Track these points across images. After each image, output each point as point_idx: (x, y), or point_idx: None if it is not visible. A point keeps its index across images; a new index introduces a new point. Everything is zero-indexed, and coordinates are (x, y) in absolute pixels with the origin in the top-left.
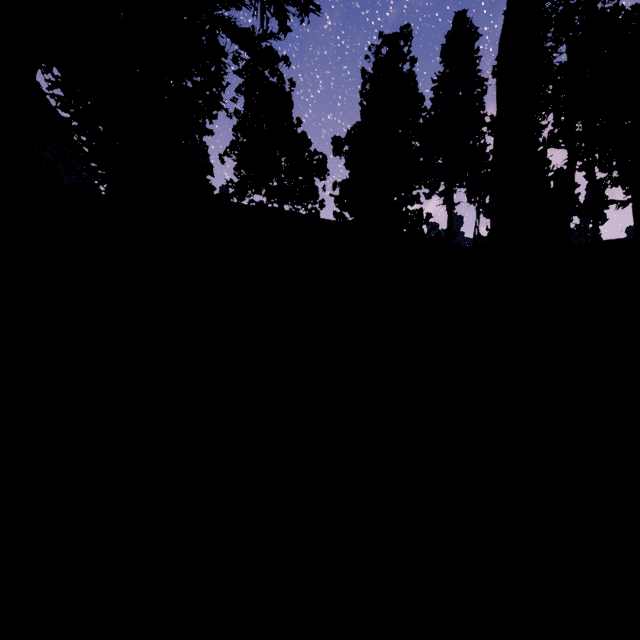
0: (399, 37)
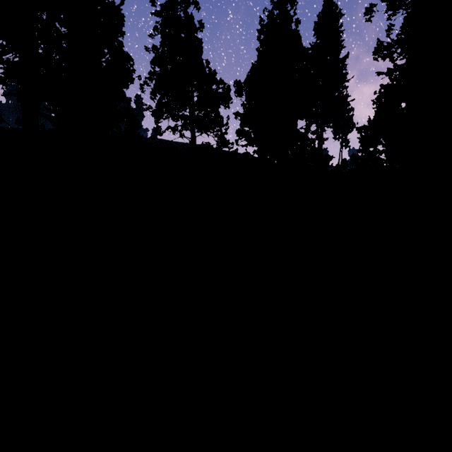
0: (287, 2)
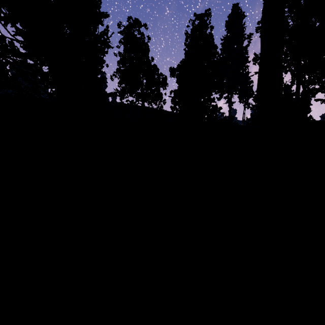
0: (204, 15)
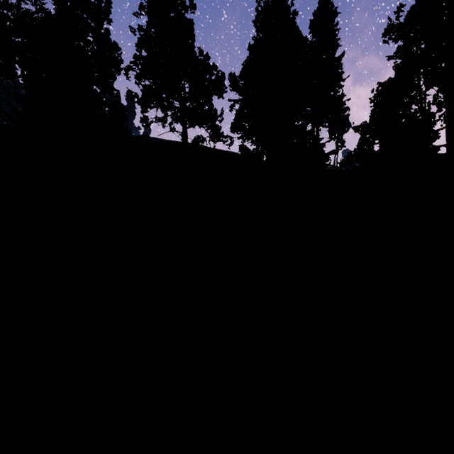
0: None
